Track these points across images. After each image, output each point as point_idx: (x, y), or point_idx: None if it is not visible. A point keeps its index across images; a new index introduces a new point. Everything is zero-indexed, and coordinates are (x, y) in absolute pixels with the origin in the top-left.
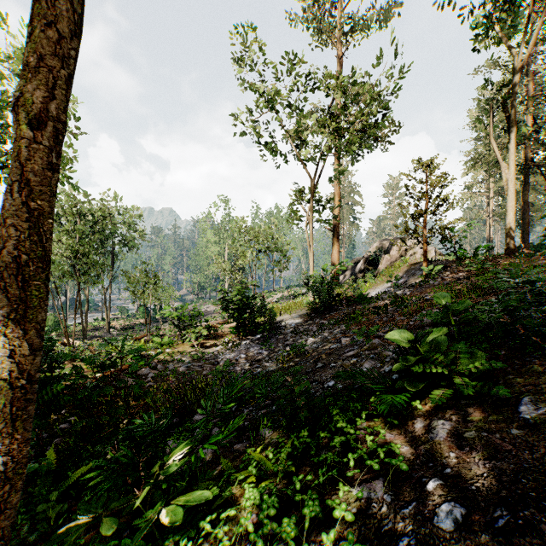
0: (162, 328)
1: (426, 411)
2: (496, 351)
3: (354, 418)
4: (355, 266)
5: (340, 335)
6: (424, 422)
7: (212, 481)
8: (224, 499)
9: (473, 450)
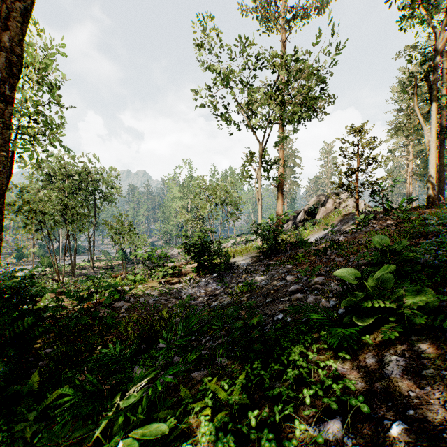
0: (136, 268)
1: (376, 346)
2: (439, 288)
3: (305, 351)
4: (296, 217)
5: (286, 274)
6: (376, 357)
7: (170, 410)
8: (181, 429)
9: (434, 390)
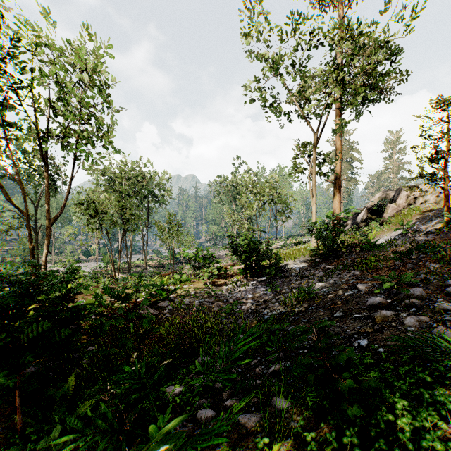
0: (184, 268)
1: None
2: None
3: (443, 426)
4: (356, 216)
5: (356, 281)
6: None
7: None
8: None
9: None
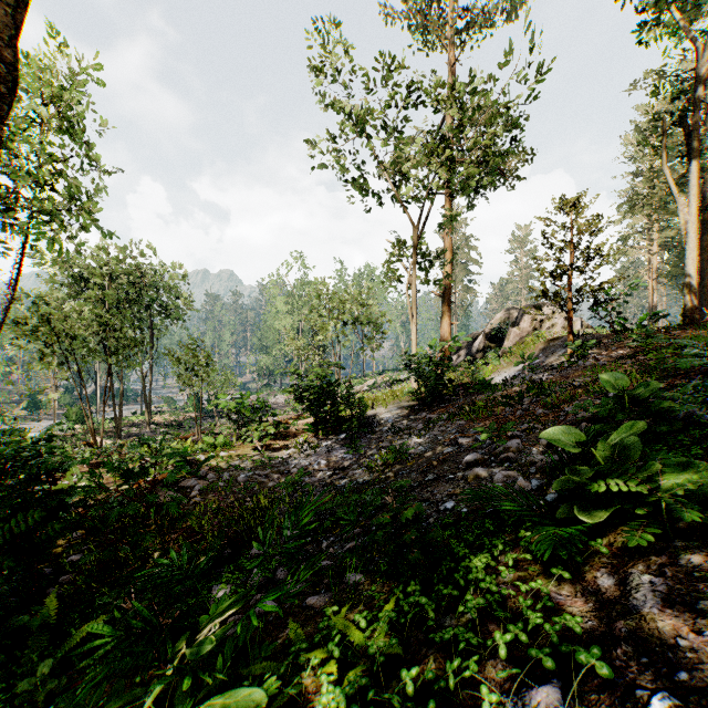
0: (218, 425)
1: (613, 557)
2: None
3: (493, 564)
4: (471, 344)
5: (457, 435)
6: (615, 577)
7: (270, 661)
8: (289, 696)
9: None
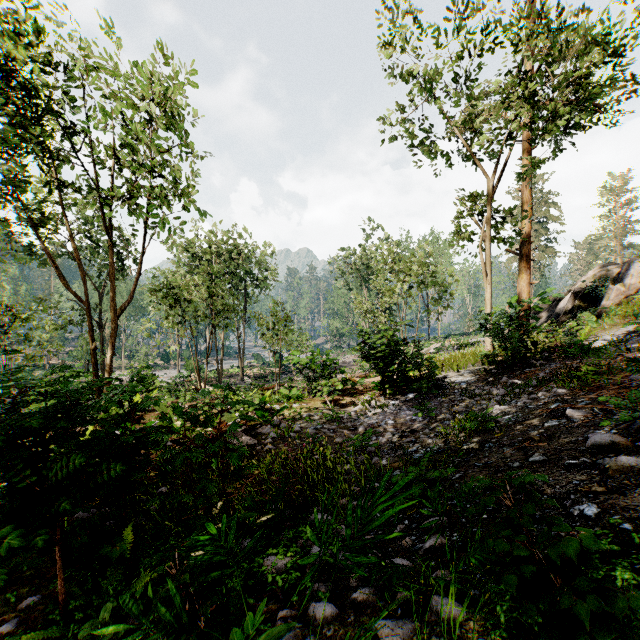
0: (295, 379)
1: None
2: None
3: None
4: (554, 305)
5: (563, 405)
6: None
7: None
8: None
9: None
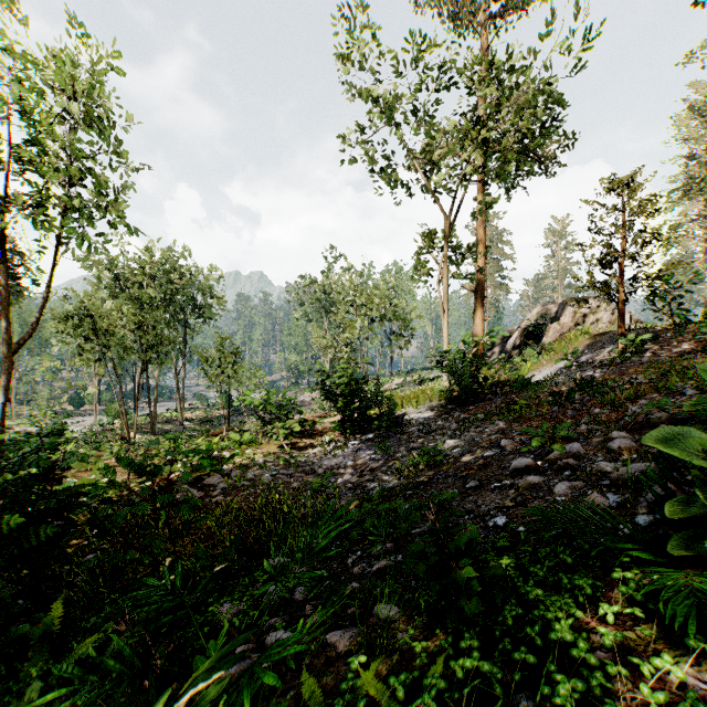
0: (247, 422)
1: None
2: None
3: (580, 615)
4: (506, 341)
5: (499, 436)
6: None
7: None
8: None
9: None
